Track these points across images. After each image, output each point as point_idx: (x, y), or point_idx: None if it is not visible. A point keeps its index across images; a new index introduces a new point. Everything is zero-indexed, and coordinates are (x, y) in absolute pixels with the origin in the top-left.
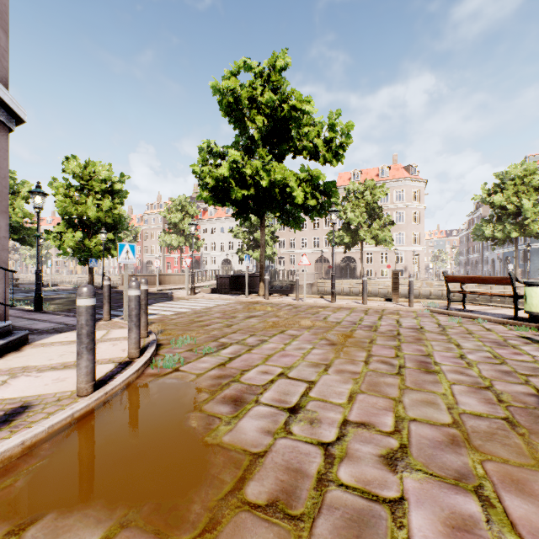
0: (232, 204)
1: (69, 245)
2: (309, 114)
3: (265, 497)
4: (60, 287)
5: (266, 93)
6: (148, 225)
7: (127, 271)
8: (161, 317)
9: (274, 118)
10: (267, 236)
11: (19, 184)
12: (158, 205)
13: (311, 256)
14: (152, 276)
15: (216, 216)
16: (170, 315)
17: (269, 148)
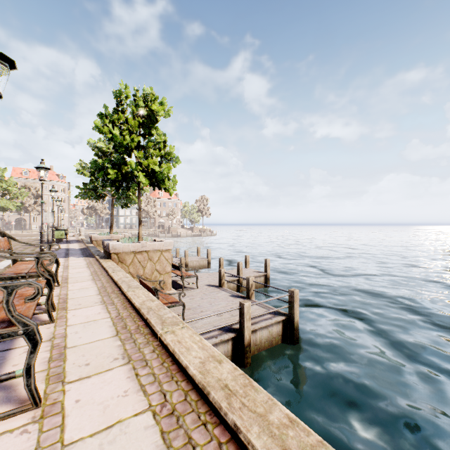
0: None
1: None
2: (13, 182)
3: (26, 236)
4: None
5: (4, 184)
6: None
7: None
8: None
9: (4, 188)
10: None
11: None
12: None
13: None
14: None
15: None
16: None
17: (0, 193)
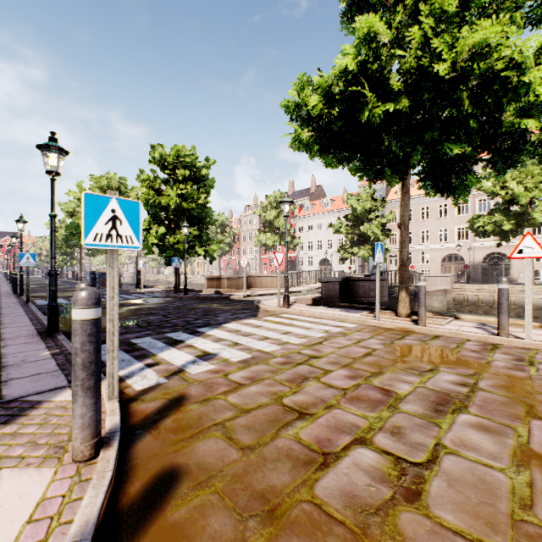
0: (353, 151)
1: (154, 243)
2: None
3: None
4: (151, 289)
5: None
6: (245, 226)
7: (116, 270)
8: (212, 375)
9: None
10: (377, 228)
11: (128, 189)
12: (255, 205)
13: (435, 253)
14: (241, 278)
15: (312, 211)
16: (235, 365)
17: None
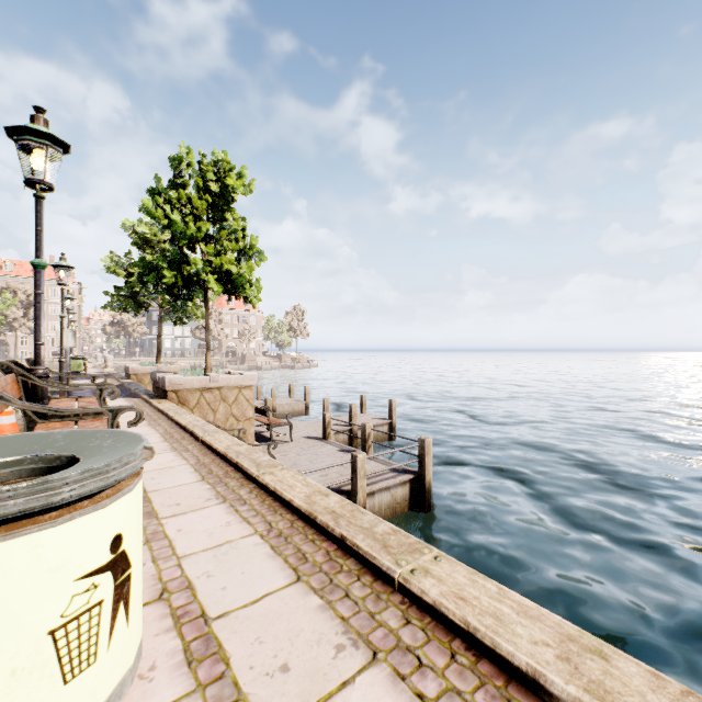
0: None
1: None
2: None
3: None
4: None
5: None
6: None
7: None
8: None
9: None
10: None
11: None
12: None
13: None
14: None
15: None
16: None
17: None
